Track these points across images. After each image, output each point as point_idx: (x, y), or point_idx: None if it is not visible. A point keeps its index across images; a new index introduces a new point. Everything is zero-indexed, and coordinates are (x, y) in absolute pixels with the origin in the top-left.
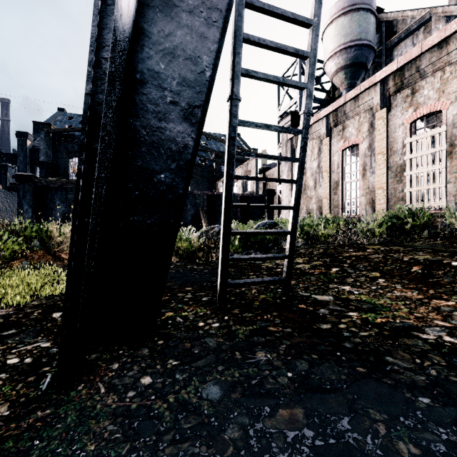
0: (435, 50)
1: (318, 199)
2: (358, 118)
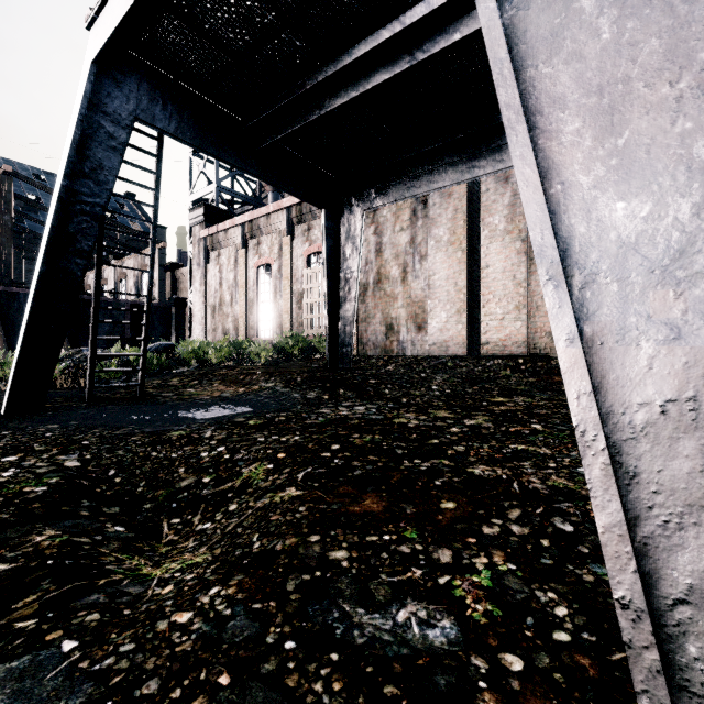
0: None
1: (235, 318)
2: (270, 237)
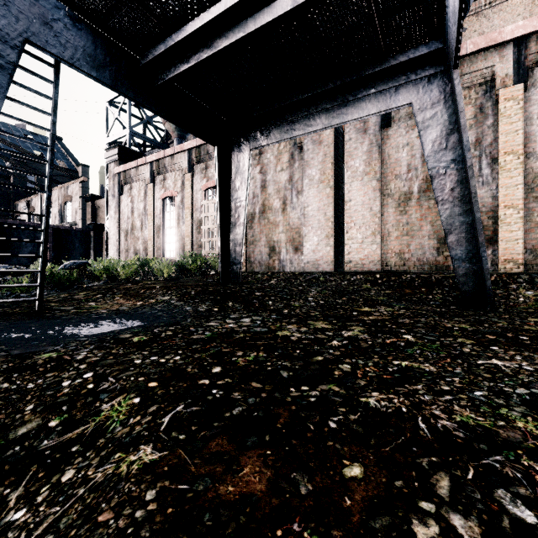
0: None
1: (145, 240)
2: (174, 173)
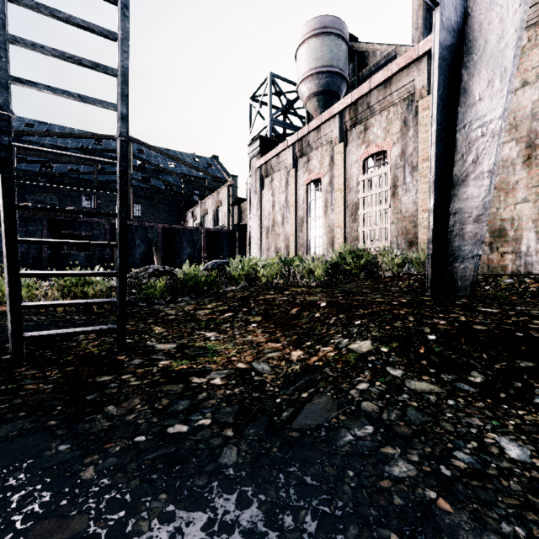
0: (381, 88)
1: (286, 237)
2: (320, 150)
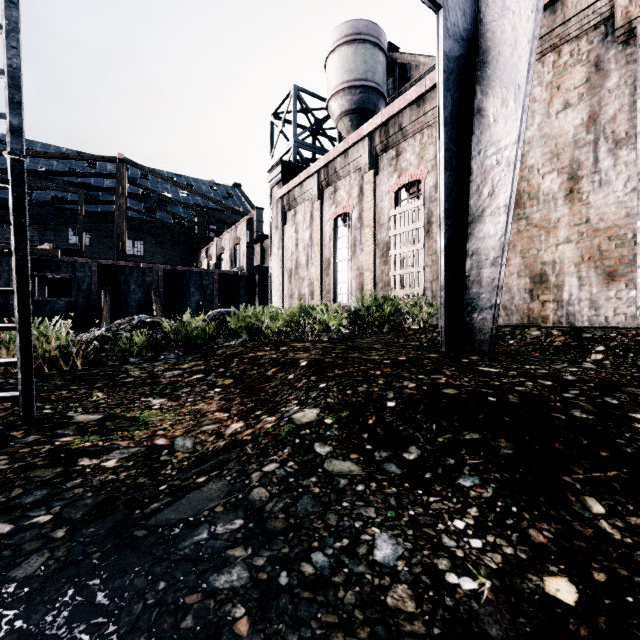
0: (414, 107)
1: (311, 281)
2: (349, 179)
